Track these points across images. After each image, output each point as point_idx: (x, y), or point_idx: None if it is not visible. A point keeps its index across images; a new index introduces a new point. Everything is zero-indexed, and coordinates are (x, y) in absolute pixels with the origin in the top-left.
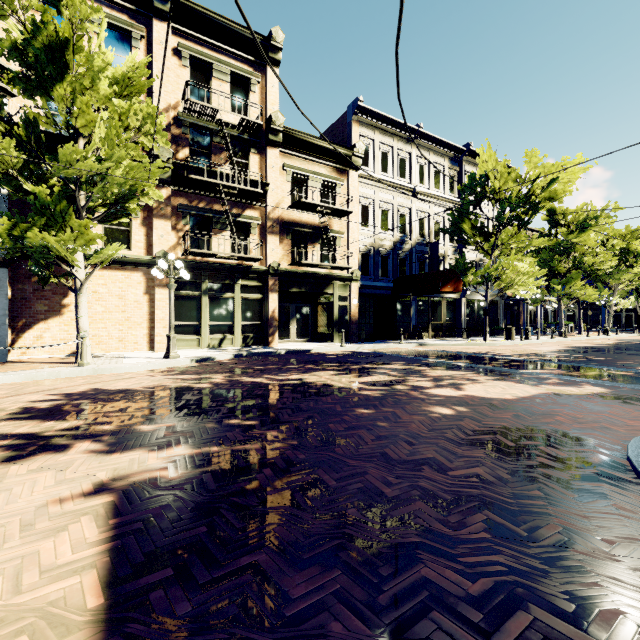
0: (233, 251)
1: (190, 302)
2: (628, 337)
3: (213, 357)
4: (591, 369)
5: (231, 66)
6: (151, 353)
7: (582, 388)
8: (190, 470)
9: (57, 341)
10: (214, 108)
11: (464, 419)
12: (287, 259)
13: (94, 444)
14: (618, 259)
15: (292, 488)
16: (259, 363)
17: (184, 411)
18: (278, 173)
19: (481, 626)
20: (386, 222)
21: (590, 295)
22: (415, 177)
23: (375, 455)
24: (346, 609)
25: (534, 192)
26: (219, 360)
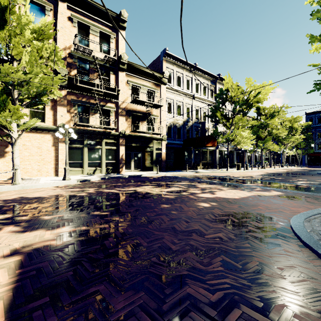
0: (101, 124)
1: (77, 150)
2: (292, 168)
3: (89, 179)
4: (275, 183)
5: (100, 28)
6: (56, 177)
7: (271, 192)
8: (68, 240)
9: (2, 171)
10: (90, 49)
11: (214, 209)
12: (129, 129)
13: (15, 227)
14: (288, 131)
15: (123, 248)
16: (114, 182)
17: (69, 208)
18: (124, 85)
19: (215, 318)
20: (180, 111)
21: (275, 148)
22: (194, 89)
23: (169, 228)
24: (145, 314)
25: (250, 98)
26: (93, 181)
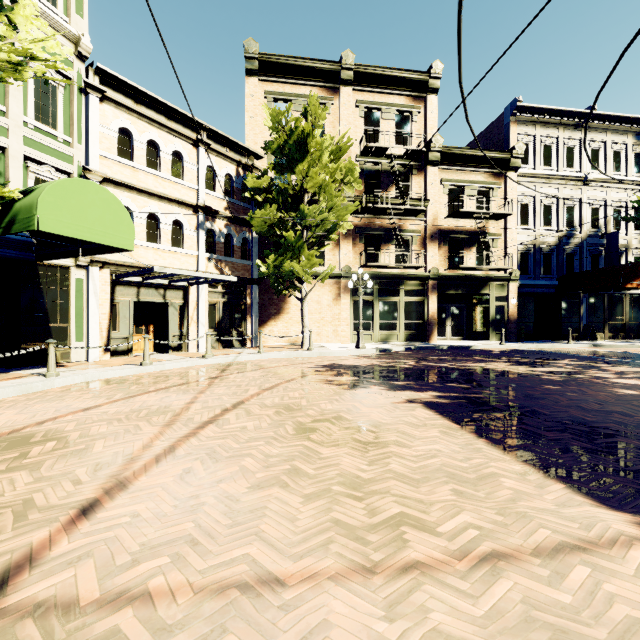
0: (397, 261)
1: (364, 305)
2: None
3: (390, 349)
4: None
5: (396, 106)
6: (339, 344)
7: None
8: (450, 400)
9: (281, 334)
10: (386, 147)
11: None
12: (444, 264)
13: (379, 387)
14: None
15: (521, 412)
16: (431, 354)
17: (411, 378)
18: (436, 188)
19: None
20: (549, 217)
21: None
22: (586, 164)
23: (572, 406)
24: (577, 441)
25: None
26: (395, 351)
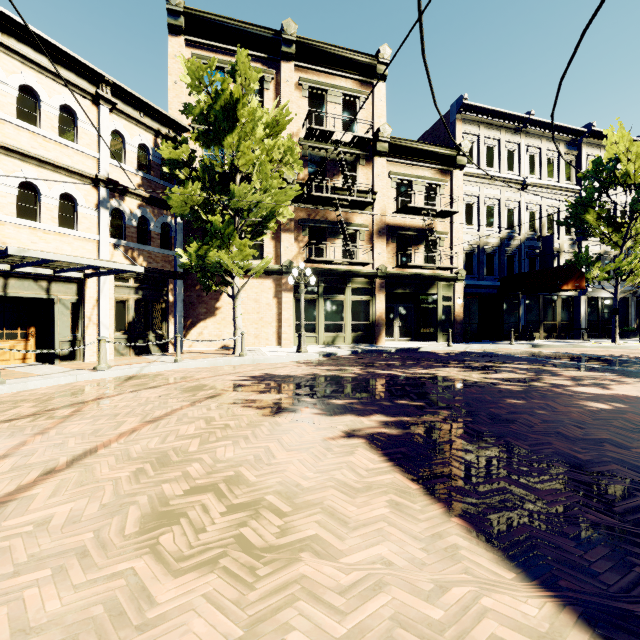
0: (344, 257)
1: (308, 304)
2: None
3: (335, 353)
4: None
5: (343, 89)
6: (280, 348)
7: None
8: (401, 430)
9: (212, 337)
10: (331, 131)
11: (626, 413)
12: (392, 262)
13: (313, 409)
14: None
15: (494, 447)
16: (379, 359)
17: (354, 392)
18: (384, 181)
19: None
20: (491, 218)
21: None
22: (524, 168)
23: (550, 433)
24: (591, 510)
25: None
26: (340, 355)
